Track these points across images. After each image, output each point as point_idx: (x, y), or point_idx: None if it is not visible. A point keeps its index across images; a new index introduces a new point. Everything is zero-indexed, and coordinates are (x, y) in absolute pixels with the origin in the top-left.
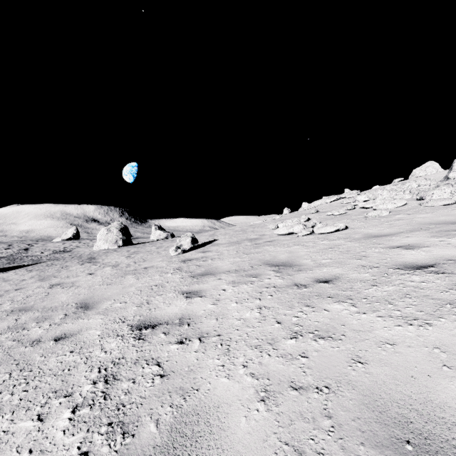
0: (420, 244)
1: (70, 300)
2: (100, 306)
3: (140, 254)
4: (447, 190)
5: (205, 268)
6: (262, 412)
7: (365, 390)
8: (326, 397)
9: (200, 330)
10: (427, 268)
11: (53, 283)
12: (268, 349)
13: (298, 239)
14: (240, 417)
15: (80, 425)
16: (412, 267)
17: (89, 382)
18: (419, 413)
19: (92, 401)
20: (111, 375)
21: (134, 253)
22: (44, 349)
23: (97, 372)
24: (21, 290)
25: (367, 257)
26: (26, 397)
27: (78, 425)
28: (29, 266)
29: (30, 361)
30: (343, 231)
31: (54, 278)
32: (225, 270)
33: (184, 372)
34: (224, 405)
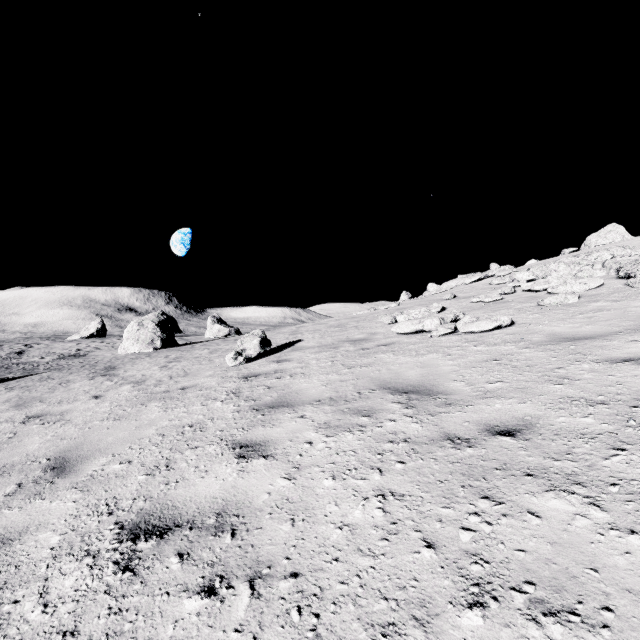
0: None
1: (43, 450)
2: (85, 469)
3: (182, 361)
4: None
5: (279, 393)
6: None
7: None
8: None
9: (255, 555)
10: None
11: (33, 413)
12: None
13: (432, 341)
14: None
15: None
16: None
17: None
18: None
19: None
20: None
21: (174, 360)
22: None
23: None
24: None
25: (573, 380)
26: None
27: None
28: (13, 381)
29: None
30: (508, 329)
31: (38, 404)
32: (312, 398)
33: None
34: None
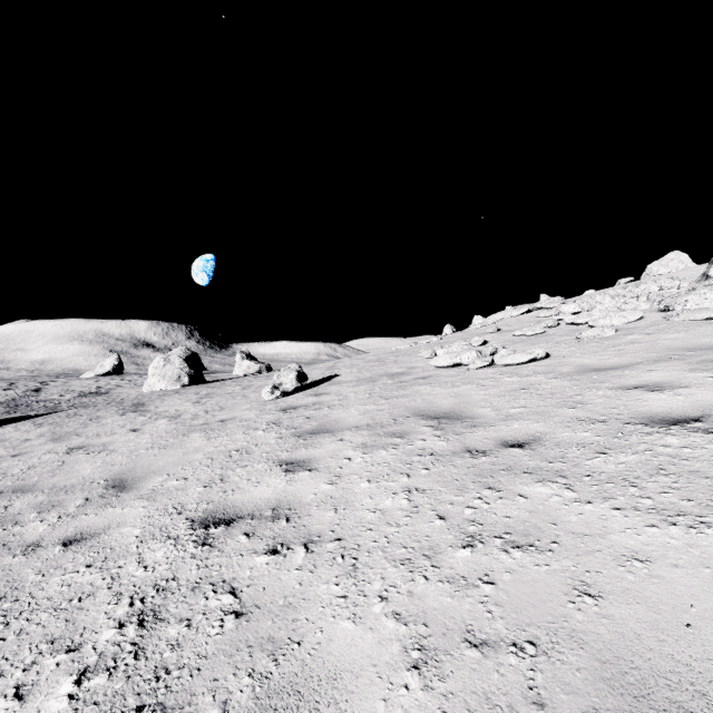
0: (672, 382)
1: (98, 474)
2: (145, 485)
3: (215, 397)
4: (709, 295)
5: (318, 422)
6: (415, 691)
7: (604, 650)
8: (532, 664)
9: (307, 530)
10: (690, 424)
11: (74, 445)
12: (423, 567)
13: (469, 373)
14: (375, 702)
15: (86, 710)
16: (664, 421)
17: (112, 623)
18: (710, 702)
19: (114, 661)
20: (151, 612)
21: (206, 396)
22: (44, 560)
23: (127, 606)
24: (20, 456)
25: (585, 404)
26: (1, 650)
27: (83, 710)
28: (39, 418)
29: (17, 582)
30: (543, 362)
31: (76, 438)
32: (351, 425)
33: (276, 609)
34: (346, 676)
